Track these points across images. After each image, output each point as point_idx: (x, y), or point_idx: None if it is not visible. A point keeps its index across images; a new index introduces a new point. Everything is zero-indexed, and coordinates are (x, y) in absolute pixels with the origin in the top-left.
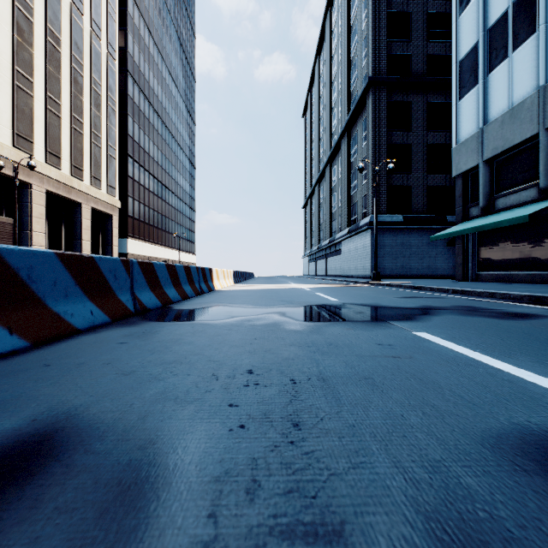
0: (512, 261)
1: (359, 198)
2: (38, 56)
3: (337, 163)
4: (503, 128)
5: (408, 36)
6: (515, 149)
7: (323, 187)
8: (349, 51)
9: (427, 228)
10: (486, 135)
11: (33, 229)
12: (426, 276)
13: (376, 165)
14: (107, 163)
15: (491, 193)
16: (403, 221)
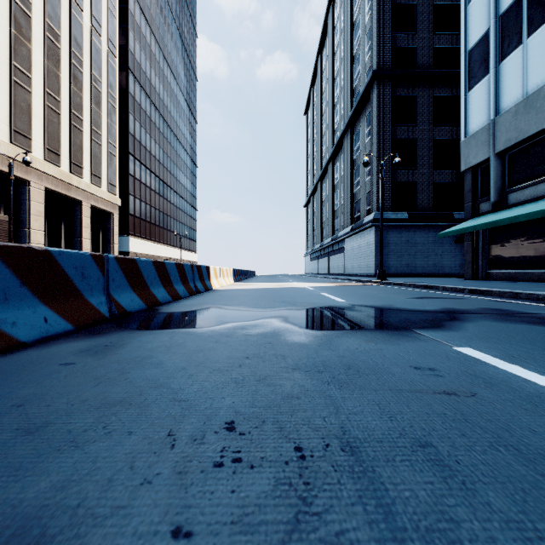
0: (526, 259)
1: (362, 195)
2: (36, 52)
3: (340, 160)
4: (517, 119)
5: (414, 28)
6: (529, 140)
7: (325, 184)
8: (352, 46)
9: (433, 225)
10: (498, 127)
11: (32, 226)
12: (432, 274)
13: (380, 161)
14: (107, 161)
15: (503, 187)
16: (408, 218)
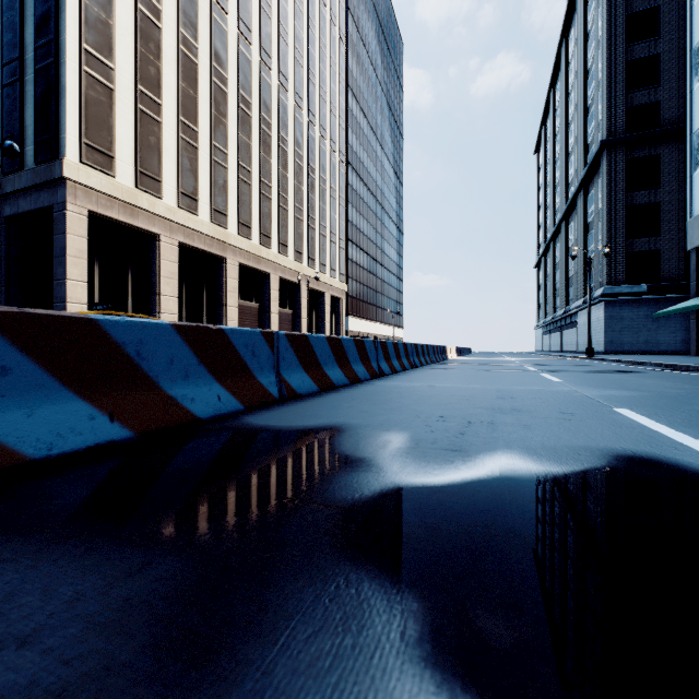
0: None
1: (595, 264)
2: (304, 190)
3: (574, 220)
4: None
5: (656, 81)
6: None
7: (559, 244)
8: (586, 97)
9: (681, 297)
10: None
11: (302, 316)
12: (681, 352)
13: (611, 232)
14: (339, 255)
15: None
16: (648, 291)
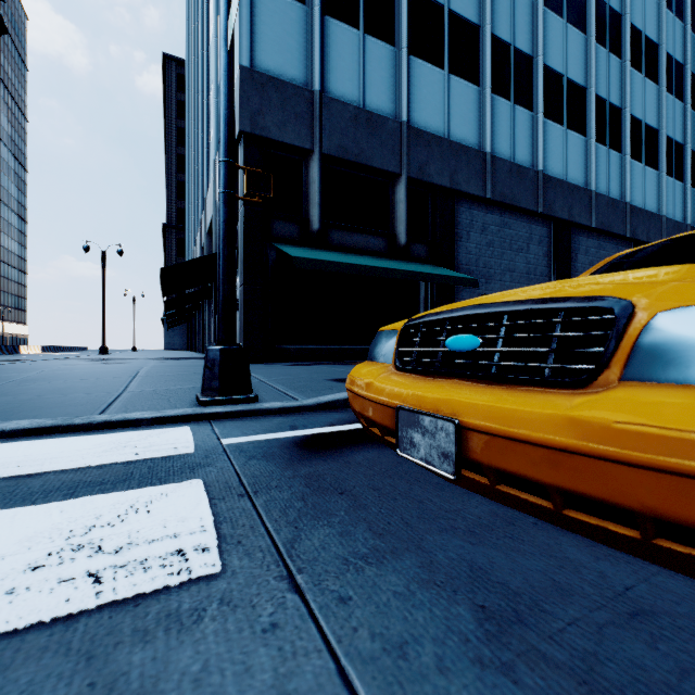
0: None
1: None
2: None
3: None
4: None
5: None
6: None
7: None
8: None
9: None
10: None
11: None
12: None
13: None
14: None
15: None
16: None
